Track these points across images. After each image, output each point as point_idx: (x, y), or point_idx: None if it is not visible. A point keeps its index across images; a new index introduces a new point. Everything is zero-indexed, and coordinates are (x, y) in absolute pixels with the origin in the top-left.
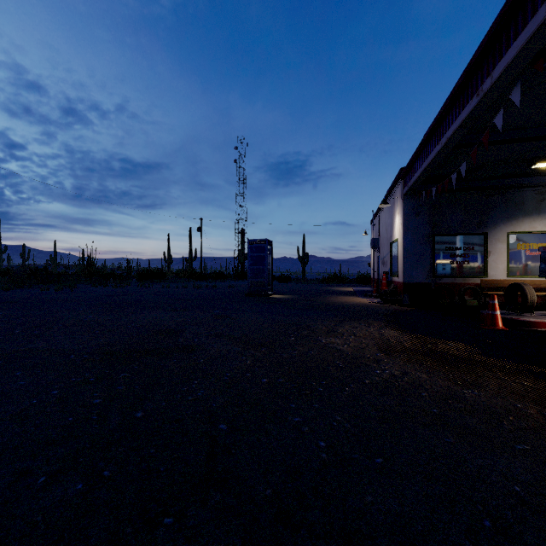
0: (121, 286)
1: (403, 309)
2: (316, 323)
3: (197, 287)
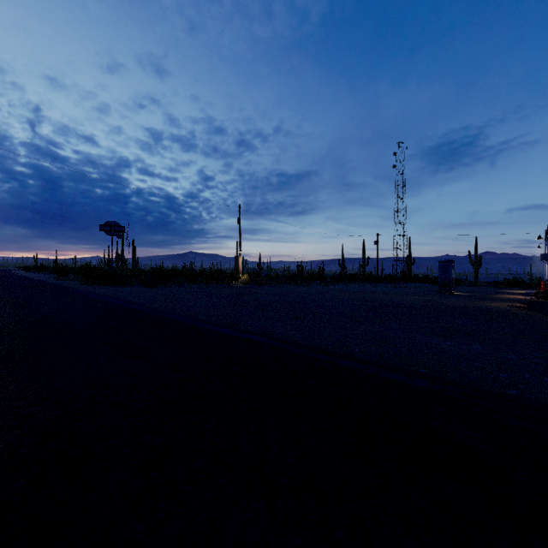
0: (348, 285)
1: (543, 301)
2: (484, 301)
3: (395, 287)
